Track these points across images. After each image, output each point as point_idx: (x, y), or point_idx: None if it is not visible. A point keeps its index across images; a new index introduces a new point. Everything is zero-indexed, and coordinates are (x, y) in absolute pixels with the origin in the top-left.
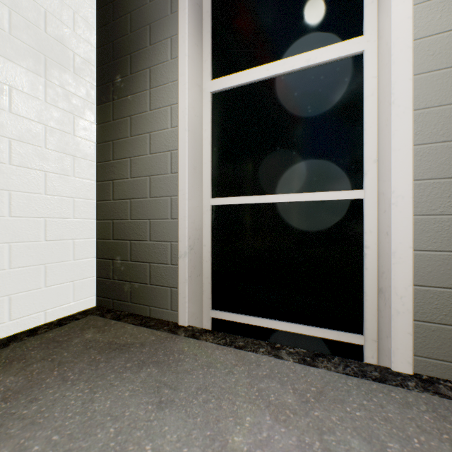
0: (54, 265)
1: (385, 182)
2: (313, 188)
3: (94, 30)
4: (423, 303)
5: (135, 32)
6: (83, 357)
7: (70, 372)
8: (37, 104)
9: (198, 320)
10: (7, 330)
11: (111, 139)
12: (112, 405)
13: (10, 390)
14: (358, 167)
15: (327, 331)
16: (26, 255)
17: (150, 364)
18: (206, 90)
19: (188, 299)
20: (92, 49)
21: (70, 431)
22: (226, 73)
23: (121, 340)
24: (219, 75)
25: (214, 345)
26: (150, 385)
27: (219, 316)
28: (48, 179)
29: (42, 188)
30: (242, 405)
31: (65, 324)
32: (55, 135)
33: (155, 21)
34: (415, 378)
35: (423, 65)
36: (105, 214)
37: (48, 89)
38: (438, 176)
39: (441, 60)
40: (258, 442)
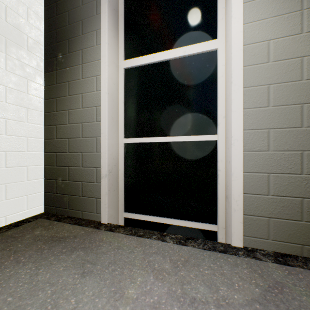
0: (12, 184)
1: (229, 130)
2: (188, 133)
3: (43, 20)
4: (249, 204)
5: (72, 25)
6: (32, 246)
7: (23, 257)
8: None
9: (115, 219)
10: None
11: (55, 97)
12: (51, 276)
13: None
14: (214, 120)
15: (196, 223)
16: None
17: (79, 249)
18: (120, 66)
19: (107, 205)
20: (41, 34)
21: (20, 294)
22: (134, 56)
23: (60, 234)
24: (129, 57)
25: (123, 235)
26: (77, 262)
27: (129, 216)
28: (8, 124)
29: (3, 130)
30: (137, 271)
31: (20, 225)
32: (13, 93)
33: (85, 18)
34: (244, 249)
35: (249, 61)
36: (51, 148)
37: (8, 61)
38: (257, 128)
39: (259, 58)
40: (143, 292)
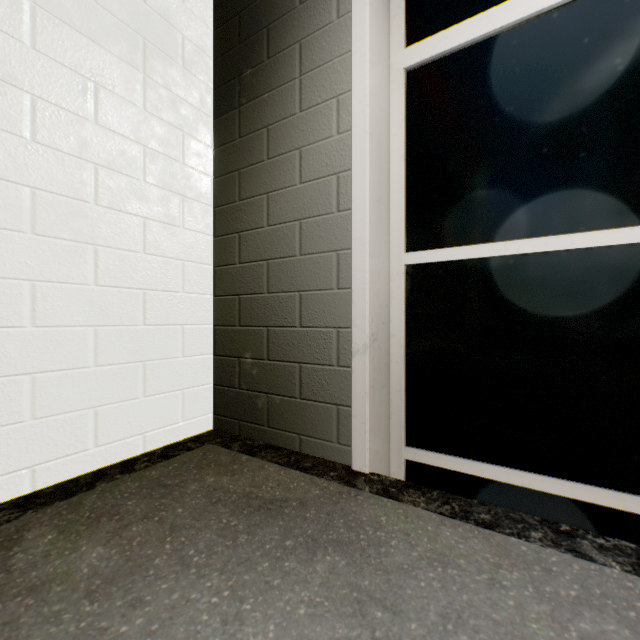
0: (155, 364)
1: None
2: (628, 219)
3: (211, 2)
4: None
5: None
6: (209, 518)
7: (192, 548)
8: (132, 113)
9: (383, 463)
10: (92, 461)
11: (236, 168)
12: (280, 635)
13: (98, 576)
14: None
15: None
16: (118, 346)
17: (328, 546)
18: (396, 66)
19: (369, 426)
20: (208, 32)
21: None
22: (433, 30)
23: (264, 492)
24: (420, 38)
25: (433, 514)
26: (340, 594)
27: (421, 458)
28: (148, 229)
29: (139, 243)
30: None
31: (172, 456)
32: (157, 162)
33: None
34: None
35: None
36: (227, 286)
37: (148, 90)
38: None
39: None
40: None
